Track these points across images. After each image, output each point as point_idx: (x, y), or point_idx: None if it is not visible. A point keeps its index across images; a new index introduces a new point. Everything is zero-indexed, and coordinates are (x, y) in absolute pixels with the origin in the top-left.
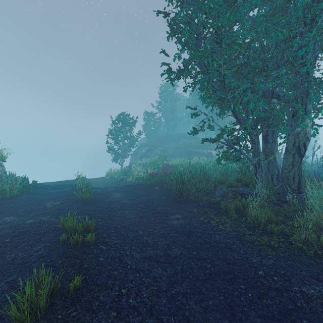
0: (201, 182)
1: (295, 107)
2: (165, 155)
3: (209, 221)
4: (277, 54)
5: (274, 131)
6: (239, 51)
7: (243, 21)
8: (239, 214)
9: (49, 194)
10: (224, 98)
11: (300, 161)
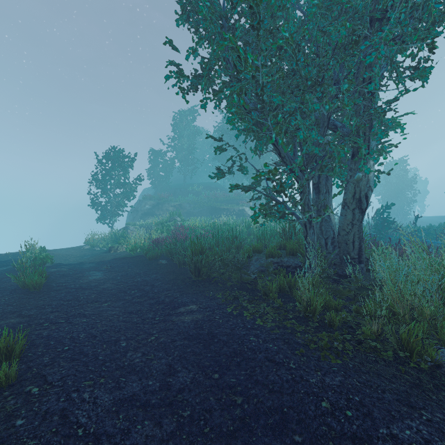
0: (230, 251)
1: (358, 143)
2: (179, 213)
3: (241, 312)
4: (334, 66)
5: (328, 178)
6: (285, 49)
7: (289, 12)
8: (284, 297)
9: None
10: (263, 123)
11: (361, 219)
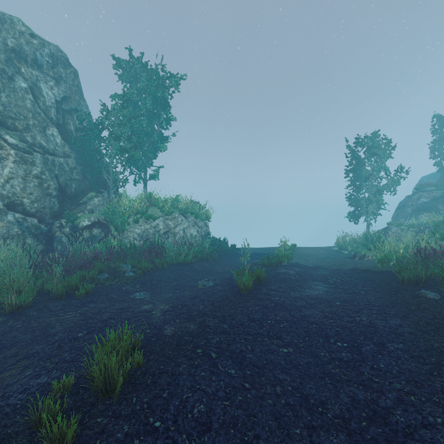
0: None
1: None
2: None
3: None
4: None
5: None
6: None
7: None
8: None
9: (231, 264)
10: None
11: None
